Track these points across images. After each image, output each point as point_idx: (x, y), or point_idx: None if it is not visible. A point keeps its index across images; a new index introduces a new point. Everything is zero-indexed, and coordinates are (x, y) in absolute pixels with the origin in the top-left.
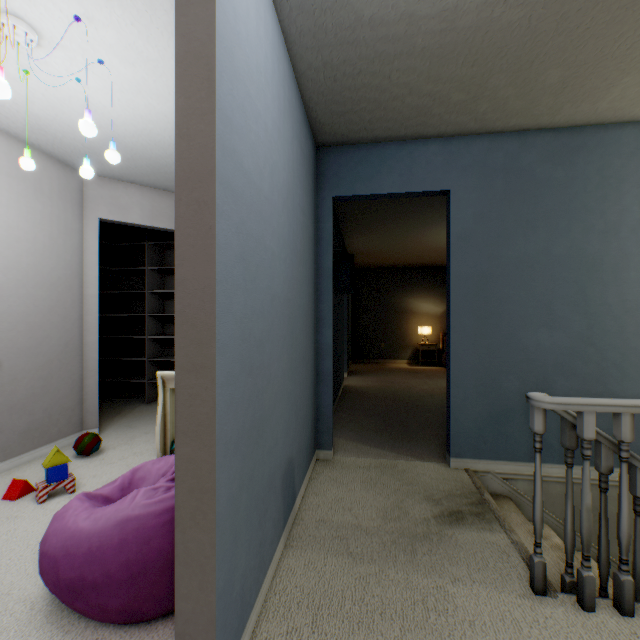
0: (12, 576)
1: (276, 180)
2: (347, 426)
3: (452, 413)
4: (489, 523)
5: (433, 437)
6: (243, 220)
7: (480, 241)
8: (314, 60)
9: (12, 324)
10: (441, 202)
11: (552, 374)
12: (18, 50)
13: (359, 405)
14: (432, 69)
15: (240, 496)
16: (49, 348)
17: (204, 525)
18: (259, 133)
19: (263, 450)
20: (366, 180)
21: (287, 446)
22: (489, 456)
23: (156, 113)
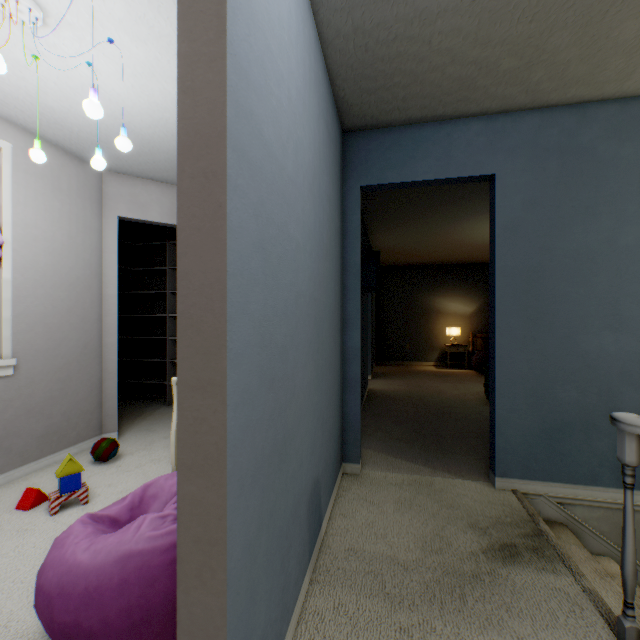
0: (12, 603)
1: (301, 160)
2: (374, 435)
3: (497, 426)
4: (551, 562)
5: (471, 450)
6: (262, 200)
7: (530, 231)
8: (343, 25)
9: (30, 325)
10: (477, 192)
11: (618, 384)
12: (23, 30)
13: (386, 411)
14: (481, 29)
15: (259, 540)
16: (67, 350)
17: (212, 586)
18: (281, 100)
19: (286, 476)
20: (398, 166)
21: (313, 465)
22: (541, 477)
23: (172, 99)
